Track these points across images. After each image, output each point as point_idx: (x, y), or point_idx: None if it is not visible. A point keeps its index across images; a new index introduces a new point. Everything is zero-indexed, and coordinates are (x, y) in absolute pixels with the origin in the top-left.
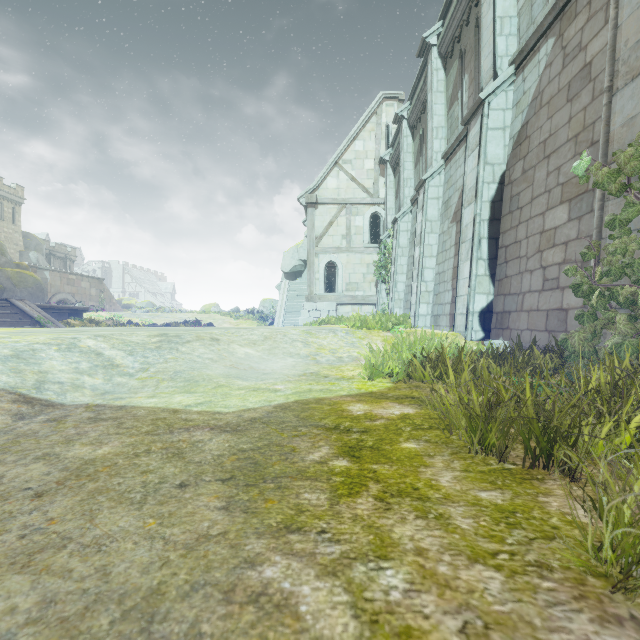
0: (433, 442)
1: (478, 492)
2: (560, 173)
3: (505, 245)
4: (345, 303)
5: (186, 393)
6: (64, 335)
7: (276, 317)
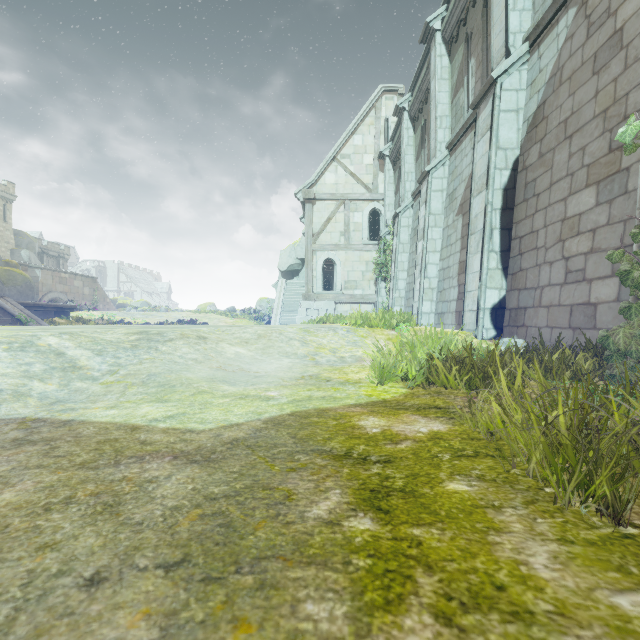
0: (490, 480)
1: (612, 596)
2: (585, 153)
3: (519, 236)
4: (343, 302)
5: (157, 402)
6: (23, 332)
7: (273, 316)
